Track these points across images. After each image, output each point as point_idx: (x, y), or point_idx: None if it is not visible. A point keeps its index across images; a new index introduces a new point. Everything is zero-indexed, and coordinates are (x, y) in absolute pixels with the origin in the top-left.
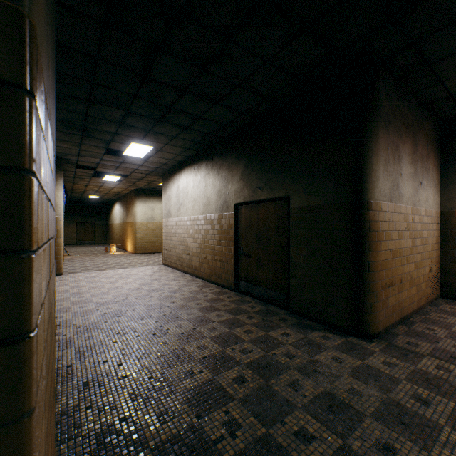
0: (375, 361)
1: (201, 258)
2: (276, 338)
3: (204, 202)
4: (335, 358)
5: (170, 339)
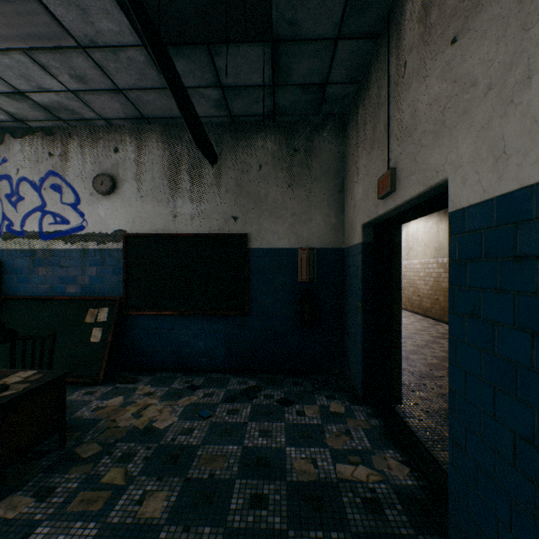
0: None
1: (432, 300)
2: None
3: (435, 247)
4: None
5: (408, 345)
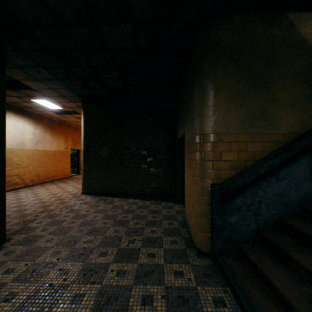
0: (43, 233)
1: None
2: (22, 272)
3: None
4: (49, 241)
5: None
